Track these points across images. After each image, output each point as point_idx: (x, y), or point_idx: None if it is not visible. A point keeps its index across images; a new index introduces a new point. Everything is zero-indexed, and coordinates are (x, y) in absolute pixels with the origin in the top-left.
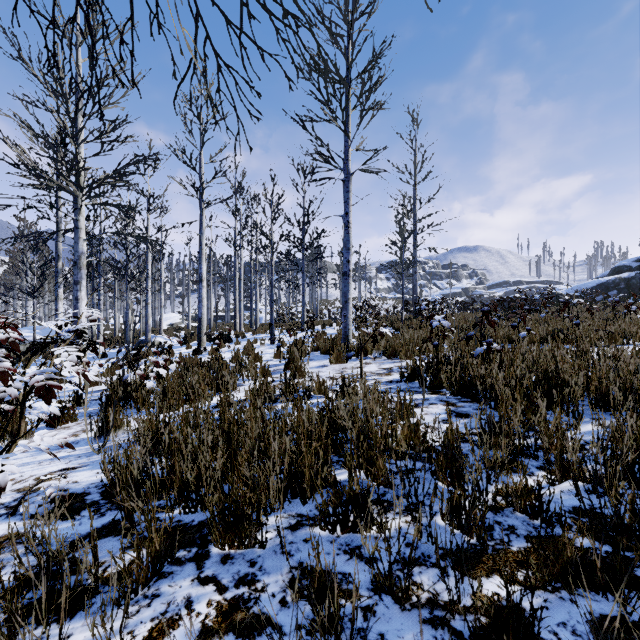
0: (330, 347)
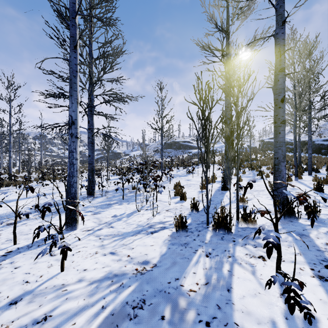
0: (16, 172)
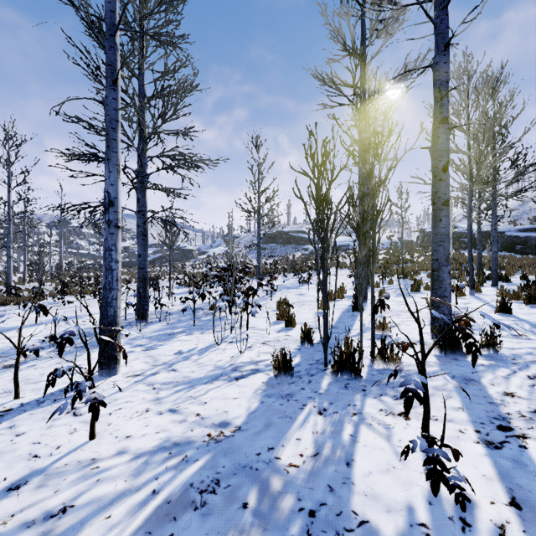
0: (19, 282)
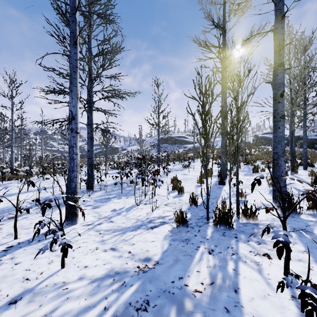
0: (18, 166)
